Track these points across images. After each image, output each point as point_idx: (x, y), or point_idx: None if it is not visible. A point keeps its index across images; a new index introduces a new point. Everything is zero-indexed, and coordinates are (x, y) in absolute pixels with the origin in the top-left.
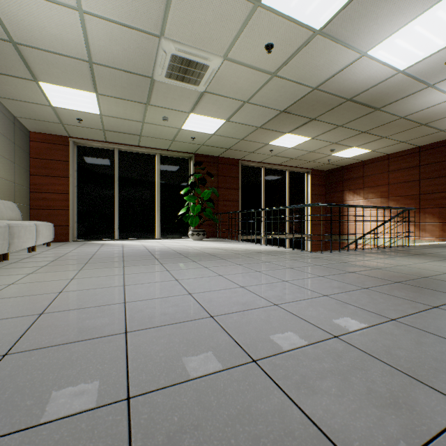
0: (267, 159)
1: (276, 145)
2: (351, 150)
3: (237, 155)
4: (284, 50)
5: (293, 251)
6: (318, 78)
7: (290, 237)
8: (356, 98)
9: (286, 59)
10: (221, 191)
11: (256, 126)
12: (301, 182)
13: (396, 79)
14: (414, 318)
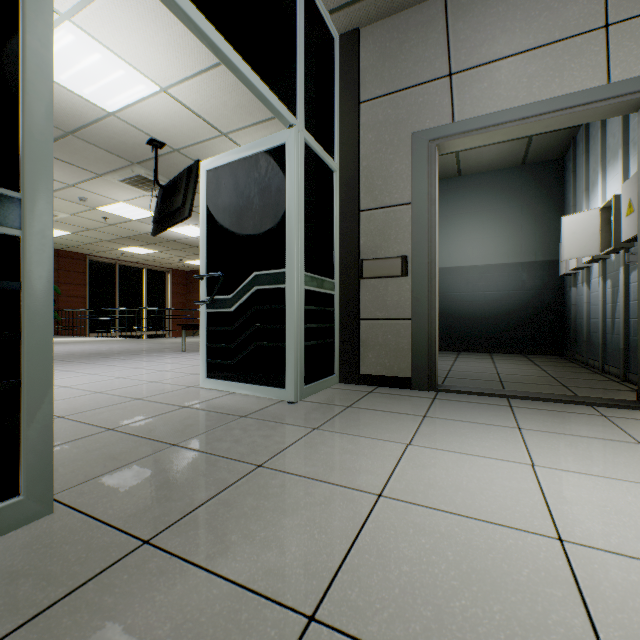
0: (121, 257)
1: (127, 251)
2: (198, 262)
3: (85, 251)
4: (117, 220)
5: (130, 339)
6: (145, 231)
7: (150, 334)
8: (177, 241)
9: (119, 222)
10: (63, 287)
11: (104, 240)
12: (162, 281)
13: (195, 239)
14: (143, 346)
